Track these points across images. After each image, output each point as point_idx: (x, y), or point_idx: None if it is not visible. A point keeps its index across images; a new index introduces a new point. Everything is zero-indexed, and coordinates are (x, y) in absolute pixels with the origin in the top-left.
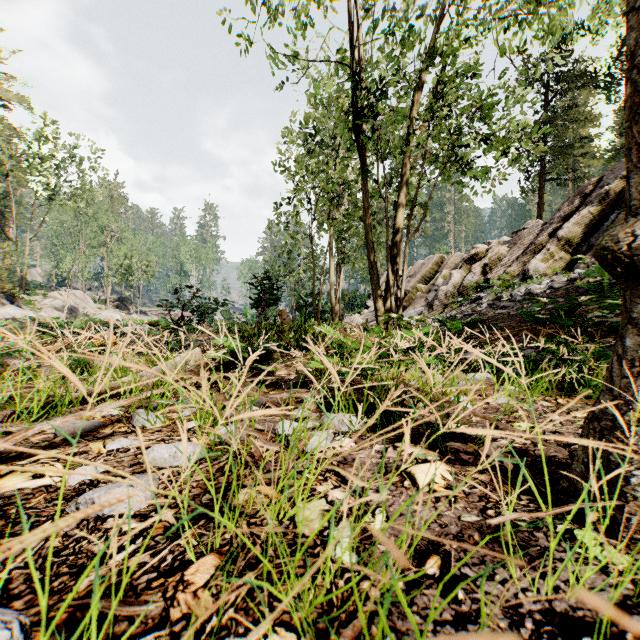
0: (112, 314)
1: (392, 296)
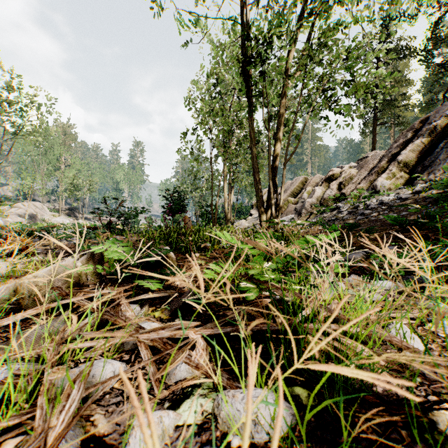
0: (63, 219)
1: (273, 205)
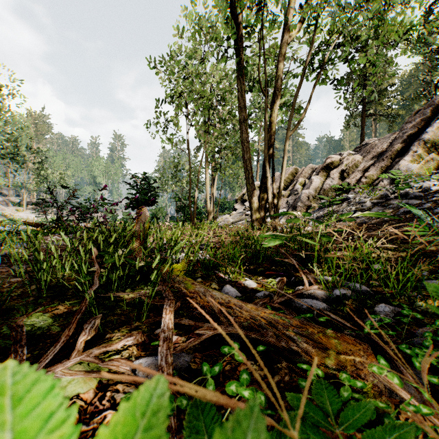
0: (28, 215)
1: (269, 195)
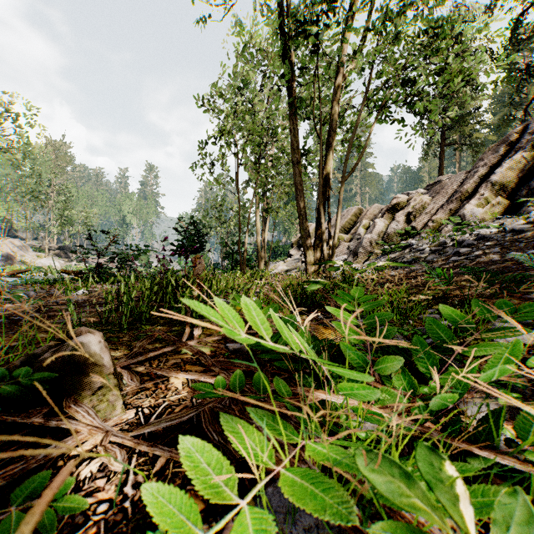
0: (51, 261)
1: (324, 241)
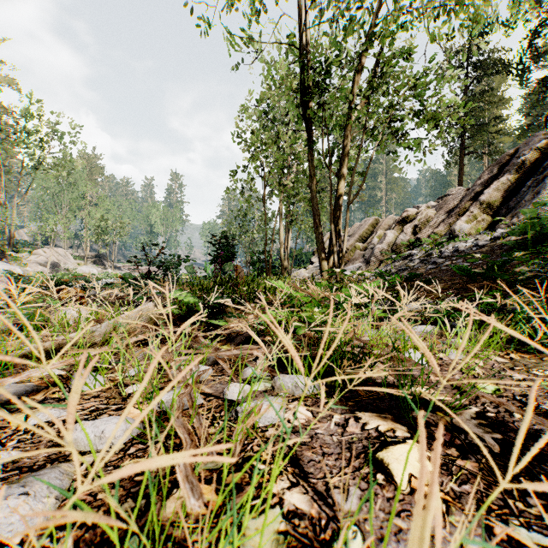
0: (90, 269)
1: (335, 253)
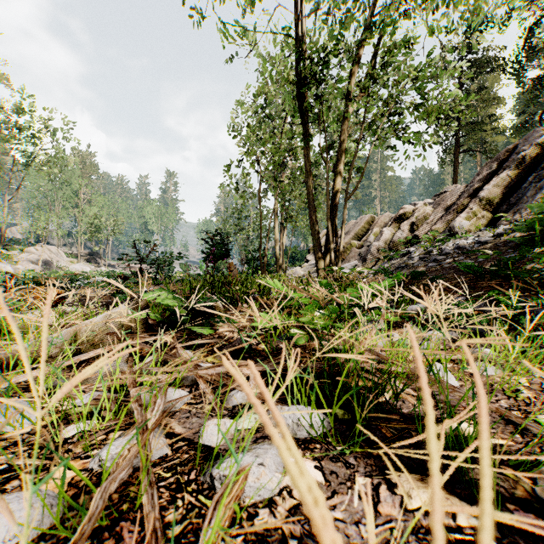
0: (83, 267)
1: (332, 250)
